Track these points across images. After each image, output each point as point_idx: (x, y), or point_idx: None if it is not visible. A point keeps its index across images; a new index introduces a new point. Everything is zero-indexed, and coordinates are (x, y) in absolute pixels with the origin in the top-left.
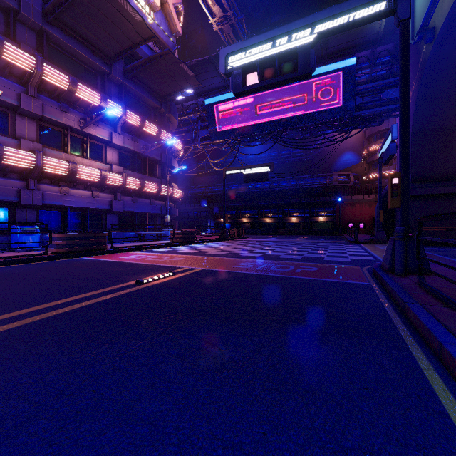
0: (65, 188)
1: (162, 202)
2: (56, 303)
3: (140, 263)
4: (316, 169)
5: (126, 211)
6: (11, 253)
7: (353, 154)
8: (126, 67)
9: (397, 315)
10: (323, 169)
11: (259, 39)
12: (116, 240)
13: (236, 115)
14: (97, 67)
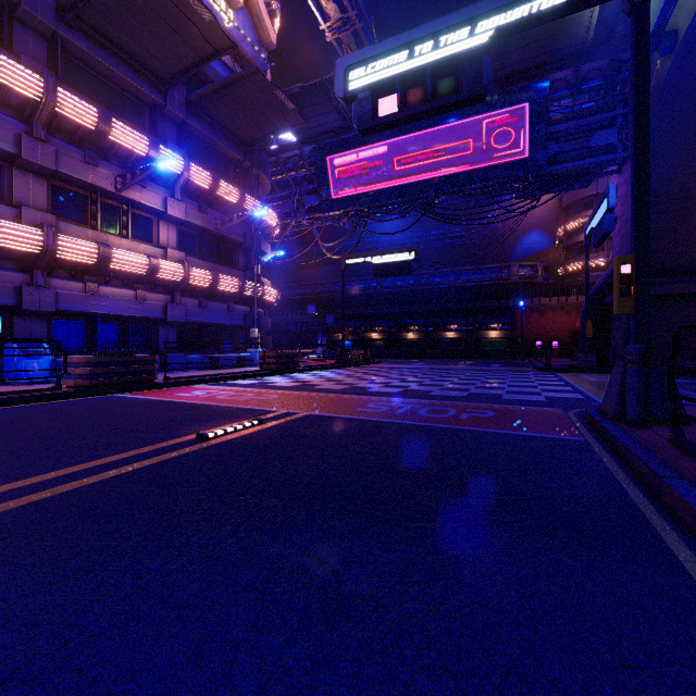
0: (93, 285)
1: (246, 308)
2: (55, 474)
3: (208, 405)
4: (485, 258)
5: (190, 322)
6: (3, 387)
7: (541, 235)
8: (189, 96)
9: (647, 499)
10: (496, 257)
11: (400, 41)
12: (174, 367)
13: (362, 173)
14: (144, 95)
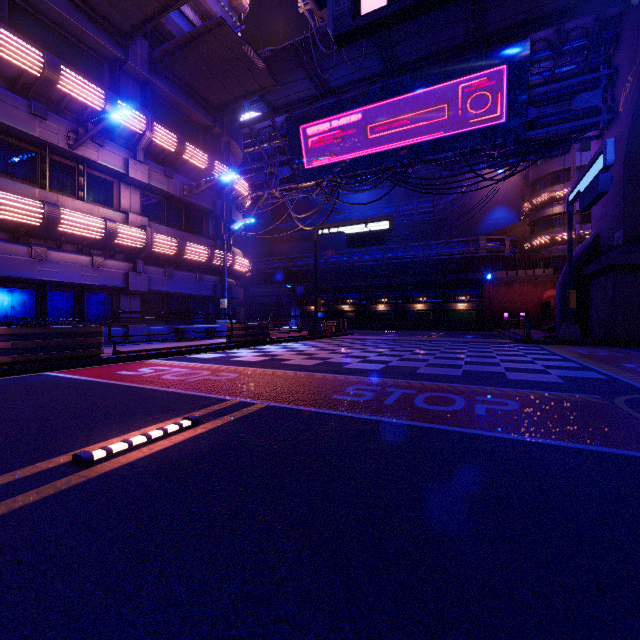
0: (40, 249)
1: (216, 278)
2: None
3: (143, 389)
4: (452, 233)
5: (155, 292)
6: None
7: (507, 210)
8: (153, 52)
9: None
10: (463, 232)
11: None
12: (136, 338)
13: (335, 142)
14: (103, 48)
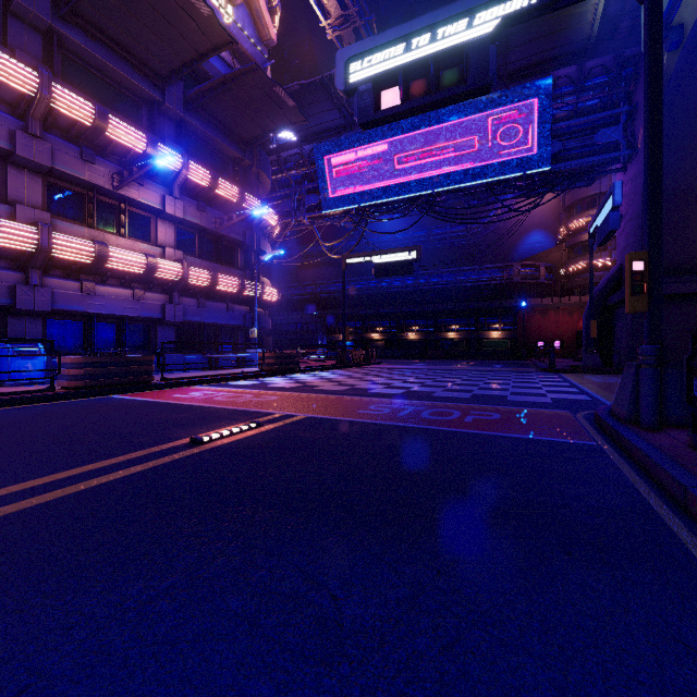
0: (90, 284)
1: (245, 308)
2: (37, 482)
3: (205, 406)
4: (487, 258)
5: (188, 322)
6: None
7: (543, 234)
8: (188, 92)
9: (671, 510)
10: (498, 257)
11: (402, 31)
12: (172, 367)
13: (363, 171)
14: (142, 92)
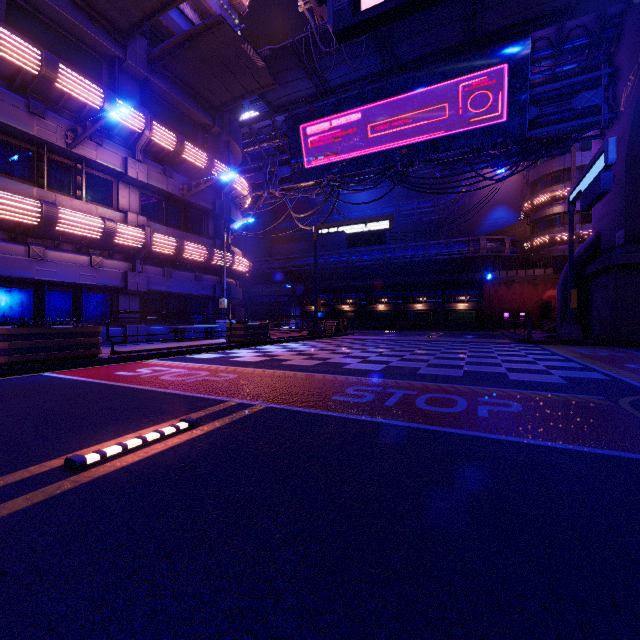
0: (38, 248)
1: (215, 278)
2: None
3: (141, 390)
4: (452, 233)
5: (154, 291)
6: None
7: (507, 210)
8: (152, 51)
9: None
10: (463, 232)
11: None
12: (135, 339)
13: (335, 141)
14: (101, 46)
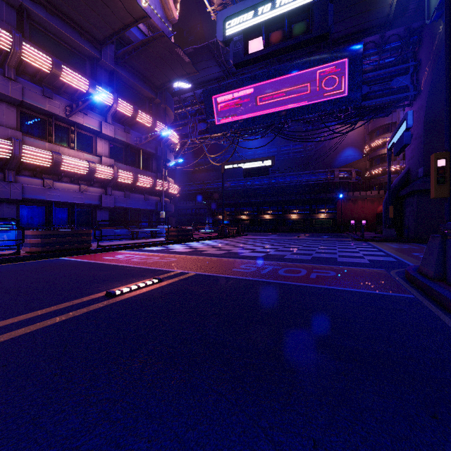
0: (49, 181)
1: (157, 198)
2: None
3: (123, 266)
4: (316, 166)
5: (118, 207)
6: None
7: (354, 150)
8: (118, 52)
9: None
10: (324, 165)
11: None
12: (107, 238)
13: (236, 107)
14: (86, 51)
